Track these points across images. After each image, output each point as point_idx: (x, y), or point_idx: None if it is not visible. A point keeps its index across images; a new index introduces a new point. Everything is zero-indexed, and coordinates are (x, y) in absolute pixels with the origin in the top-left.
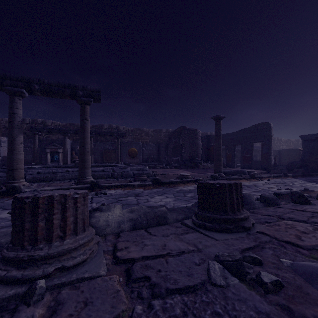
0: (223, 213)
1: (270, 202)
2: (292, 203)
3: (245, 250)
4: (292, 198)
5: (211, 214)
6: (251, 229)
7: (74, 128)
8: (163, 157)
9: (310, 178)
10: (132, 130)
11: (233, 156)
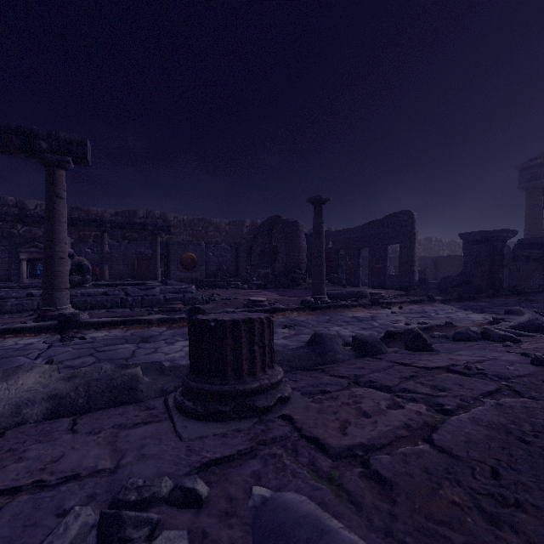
0: (218, 380)
1: (367, 350)
2: (406, 351)
3: (210, 464)
4: (405, 340)
5: (197, 383)
6: (273, 410)
7: (81, 215)
8: (244, 269)
9: (470, 303)
10: (191, 222)
11: (357, 268)
